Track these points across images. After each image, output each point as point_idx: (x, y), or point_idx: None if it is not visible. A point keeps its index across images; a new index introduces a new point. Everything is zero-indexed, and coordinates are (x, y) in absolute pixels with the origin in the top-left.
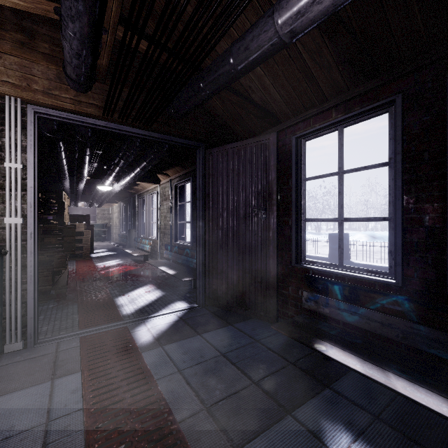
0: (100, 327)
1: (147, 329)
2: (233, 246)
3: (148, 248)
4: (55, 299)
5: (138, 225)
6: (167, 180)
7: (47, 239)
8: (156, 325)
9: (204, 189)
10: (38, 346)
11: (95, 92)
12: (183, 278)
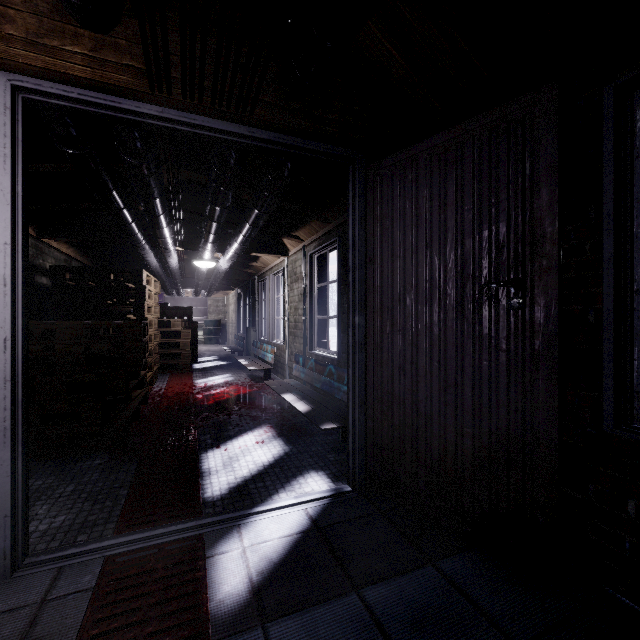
0: (151, 532)
1: (241, 550)
2: (431, 369)
3: (271, 358)
4: (108, 448)
5: (258, 321)
6: (299, 247)
7: (96, 345)
8: (261, 541)
9: (363, 247)
10: (21, 574)
11: (135, 42)
12: (321, 424)
